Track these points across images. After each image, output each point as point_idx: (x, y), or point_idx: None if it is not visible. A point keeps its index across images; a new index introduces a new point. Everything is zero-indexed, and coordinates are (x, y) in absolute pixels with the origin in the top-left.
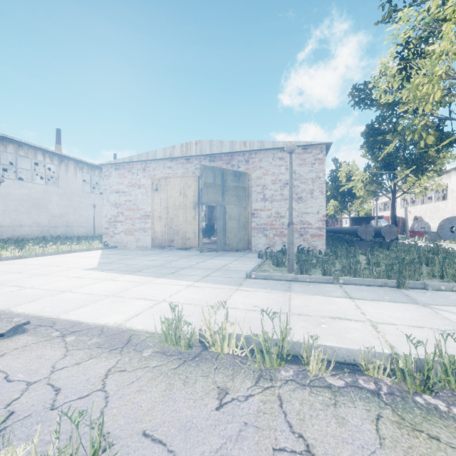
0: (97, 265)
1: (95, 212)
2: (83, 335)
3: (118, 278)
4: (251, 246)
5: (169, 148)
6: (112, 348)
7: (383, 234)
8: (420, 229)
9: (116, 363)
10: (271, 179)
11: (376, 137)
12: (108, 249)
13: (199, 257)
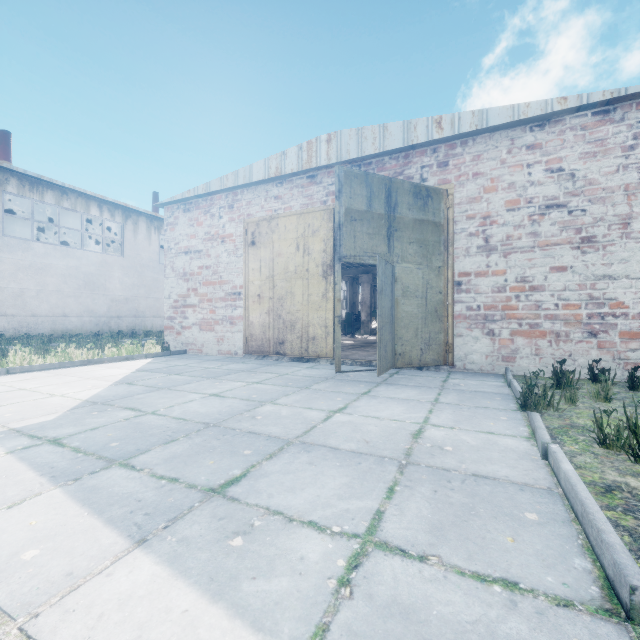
0: (65, 412)
1: None
2: None
3: None
4: (452, 357)
5: (275, 158)
6: None
7: None
8: None
9: None
10: (506, 200)
11: None
12: (169, 355)
13: (333, 387)
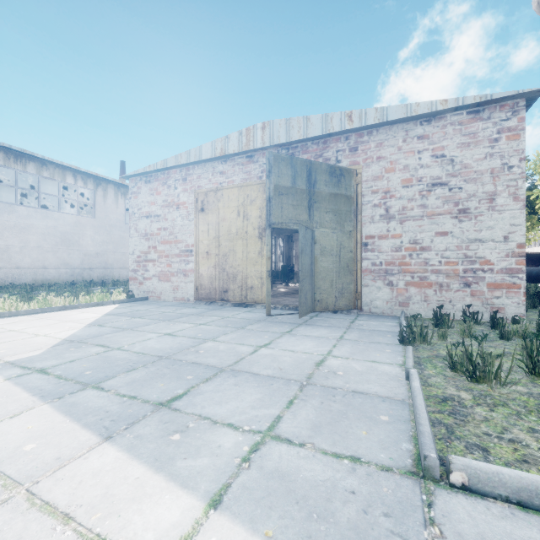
0: (48, 348)
1: None
2: None
3: None
4: (360, 303)
5: (220, 141)
6: None
7: None
8: None
9: None
10: (402, 179)
11: None
12: (133, 301)
13: (263, 327)
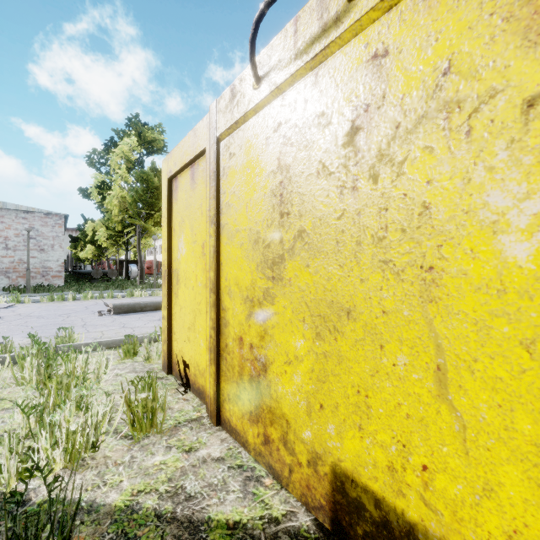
0: None
1: None
2: None
3: None
4: None
5: None
6: None
7: (109, 274)
8: None
9: None
10: (15, 233)
11: None
12: None
13: None
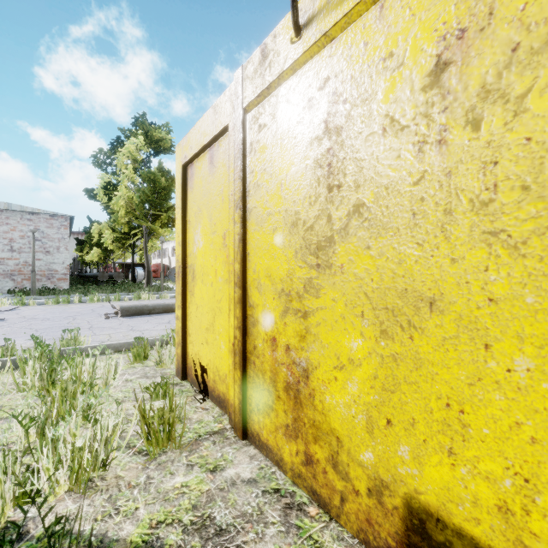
0: None
1: None
2: None
3: None
4: None
5: None
6: None
7: (115, 277)
8: None
9: None
10: (20, 235)
11: None
12: None
13: None
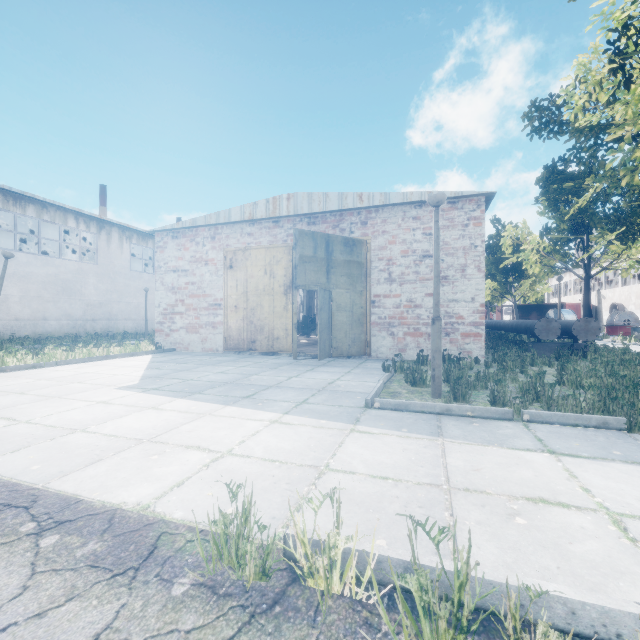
0: (140, 380)
1: (147, 299)
2: (73, 532)
3: (165, 404)
4: (369, 350)
5: (248, 206)
6: (118, 571)
7: (575, 332)
8: (623, 323)
9: (114, 617)
10: (401, 250)
11: (560, 184)
12: (162, 352)
13: (292, 368)
